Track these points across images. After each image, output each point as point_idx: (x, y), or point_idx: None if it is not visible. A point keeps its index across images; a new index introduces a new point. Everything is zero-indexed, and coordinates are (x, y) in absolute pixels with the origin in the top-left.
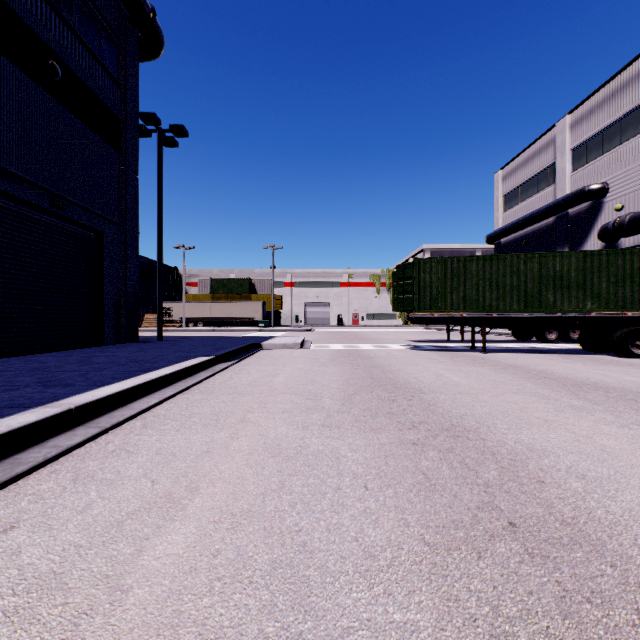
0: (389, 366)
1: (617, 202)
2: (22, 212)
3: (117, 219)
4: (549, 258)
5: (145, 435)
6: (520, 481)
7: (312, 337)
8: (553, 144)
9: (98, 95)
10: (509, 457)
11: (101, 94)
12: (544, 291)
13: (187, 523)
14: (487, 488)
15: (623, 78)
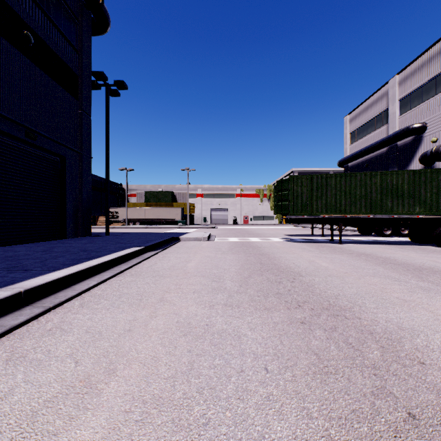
0: (273, 254)
1: (433, 136)
2: (4, 141)
3: (76, 148)
4: (388, 175)
5: (80, 314)
6: (403, 362)
7: (216, 232)
8: (386, 96)
9: (61, 58)
10: (385, 336)
11: (64, 57)
12: (384, 199)
13: (99, 413)
14: (375, 370)
15: (437, 48)
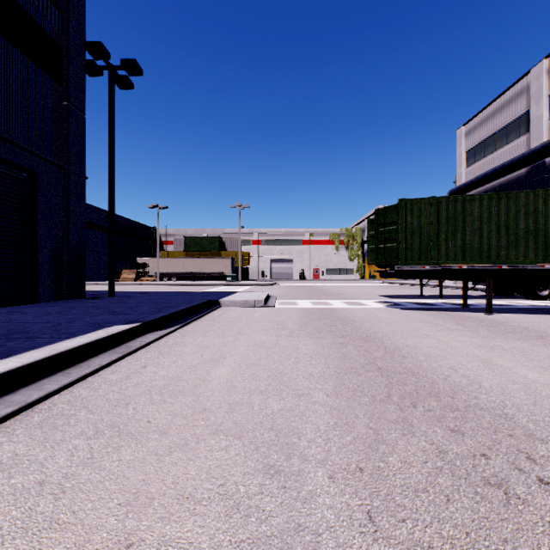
0: (387, 338)
1: None
2: None
3: (57, 160)
4: None
5: None
6: None
7: (277, 291)
8: (526, 92)
9: (29, 12)
10: None
11: (33, 12)
12: None
13: None
14: None
15: None
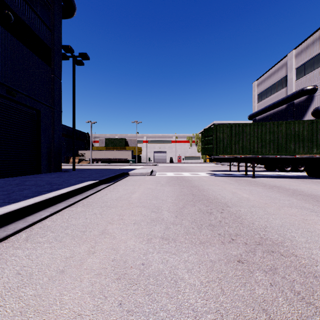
0: (202, 186)
1: None
2: None
3: (49, 104)
4: (291, 124)
5: (21, 249)
6: None
7: (157, 169)
8: (285, 66)
9: (37, 34)
10: None
11: (39, 33)
12: (288, 143)
13: None
14: None
15: None
